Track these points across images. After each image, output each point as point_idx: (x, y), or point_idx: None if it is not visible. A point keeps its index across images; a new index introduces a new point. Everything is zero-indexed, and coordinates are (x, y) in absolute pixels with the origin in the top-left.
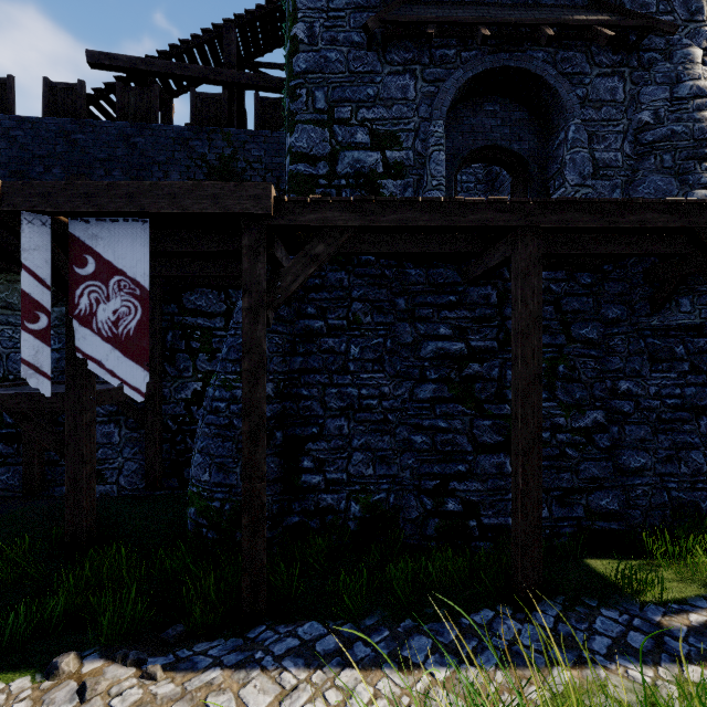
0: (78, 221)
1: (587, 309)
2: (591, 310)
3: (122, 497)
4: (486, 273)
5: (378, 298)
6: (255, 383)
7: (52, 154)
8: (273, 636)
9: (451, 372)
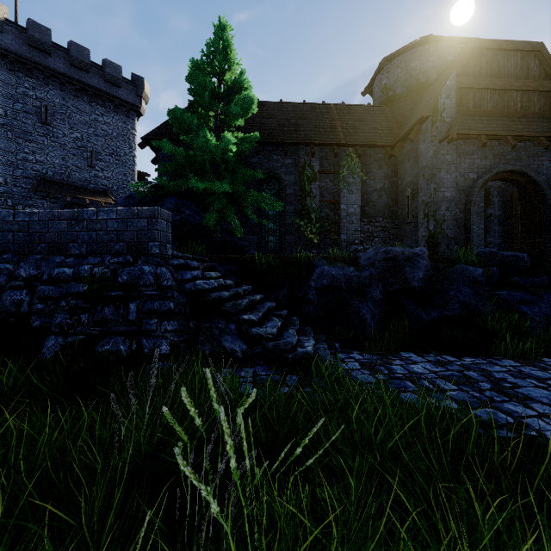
0: None
1: None
2: None
3: None
4: None
5: None
6: None
7: None
8: None
9: None
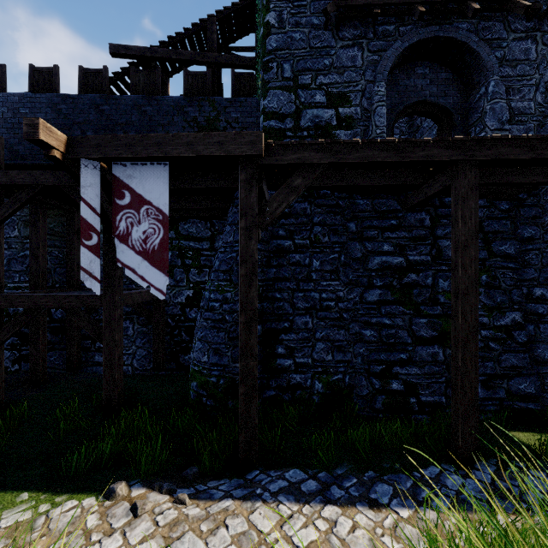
0: (118, 165)
1: (505, 230)
2: (509, 231)
3: (136, 375)
4: (424, 200)
5: (333, 223)
6: (250, 285)
7: (86, 121)
8: (267, 478)
9: (393, 281)
